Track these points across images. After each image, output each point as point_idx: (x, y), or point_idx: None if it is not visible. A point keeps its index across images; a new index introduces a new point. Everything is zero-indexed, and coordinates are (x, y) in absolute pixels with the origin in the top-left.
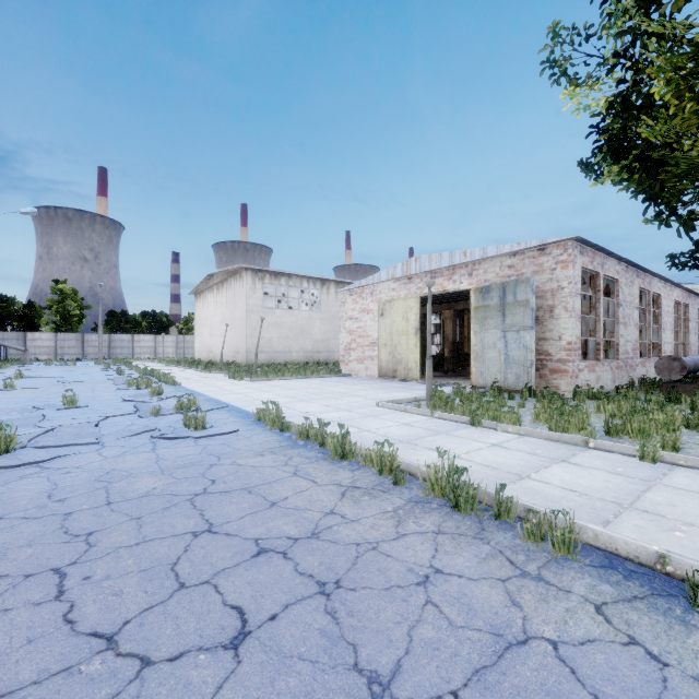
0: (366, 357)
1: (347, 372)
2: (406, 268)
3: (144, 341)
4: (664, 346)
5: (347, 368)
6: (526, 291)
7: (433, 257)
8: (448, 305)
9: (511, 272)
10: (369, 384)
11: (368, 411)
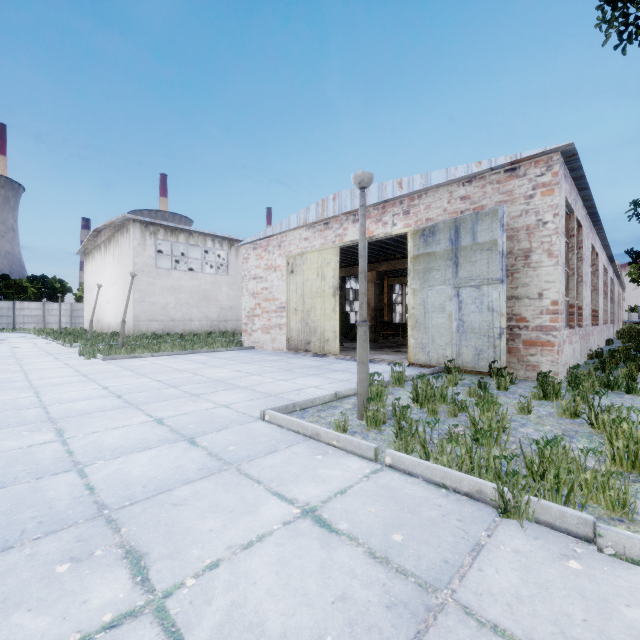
0: (272, 326)
1: (251, 345)
2: (322, 209)
3: (29, 309)
4: (600, 313)
5: (251, 339)
6: (493, 227)
7: (356, 192)
8: (369, 266)
9: (465, 205)
10: (271, 363)
11: (236, 438)
